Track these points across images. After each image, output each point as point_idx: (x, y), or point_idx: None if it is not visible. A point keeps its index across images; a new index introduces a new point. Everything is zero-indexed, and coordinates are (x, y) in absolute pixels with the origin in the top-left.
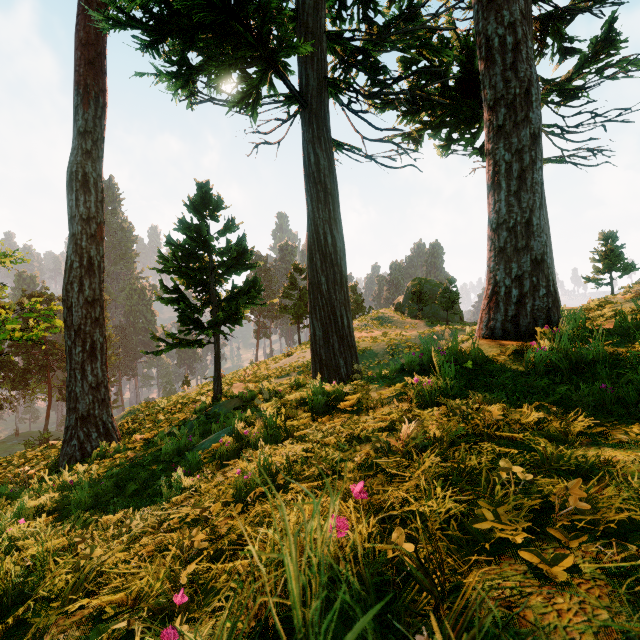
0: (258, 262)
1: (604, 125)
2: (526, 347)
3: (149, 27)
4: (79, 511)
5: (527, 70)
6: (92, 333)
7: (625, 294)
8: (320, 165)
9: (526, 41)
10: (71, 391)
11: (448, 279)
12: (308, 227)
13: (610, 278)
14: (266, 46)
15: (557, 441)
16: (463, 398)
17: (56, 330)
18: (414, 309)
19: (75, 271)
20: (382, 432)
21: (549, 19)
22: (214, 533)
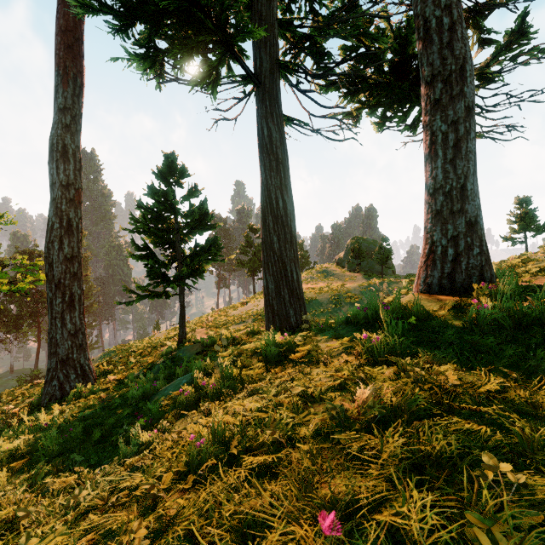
0: (218, 223)
1: (519, 104)
2: (464, 302)
3: (119, 13)
4: (46, 458)
5: (462, 48)
6: (71, 286)
7: (544, 252)
8: (272, 137)
9: (461, 22)
10: (52, 337)
11: (383, 238)
12: (262, 192)
13: (524, 237)
14: (224, 31)
15: (526, 414)
16: (411, 354)
17: (41, 283)
18: (353, 264)
19: (56, 231)
20: (334, 390)
21: (470, 13)
22: (162, 515)
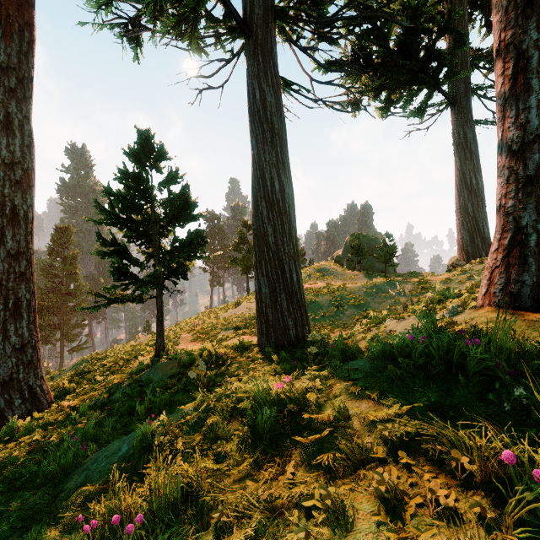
0: (202, 213)
1: None
2: None
3: None
4: None
5: None
6: (16, 289)
7: None
8: (266, 102)
9: None
10: None
11: (386, 234)
12: (253, 172)
13: None
14: None
15: None
16: None
17: None
18: (352, 261)
19: None
20: None
21: None
22: None
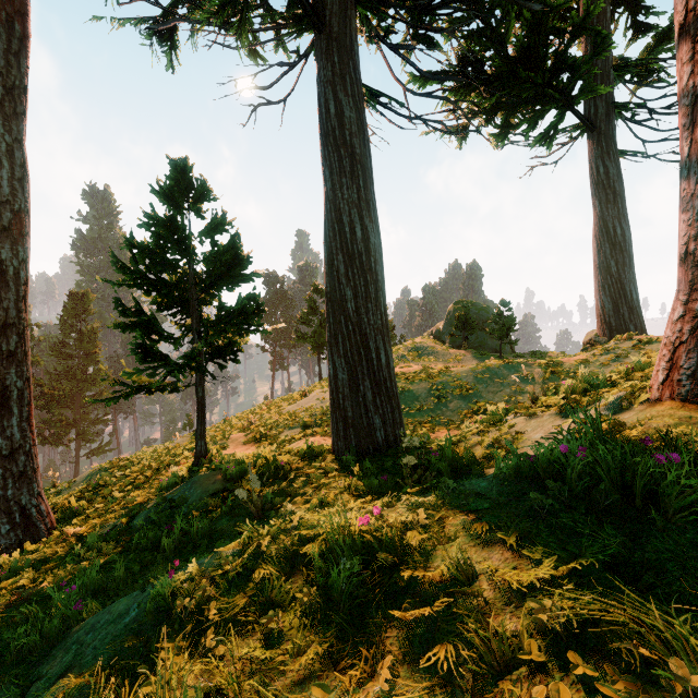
0: (257, 272)
1: None
2: None
3: None
4: None
5: None
6: (3, 374)
7: None
8: (344, 117)
9: None
10: None
11: (502, 301)
12: (326, 214)
13: None
14: None
15: None
16: None
17: None
18: (457, 338)
19: None
20: None
21: None
22: None
